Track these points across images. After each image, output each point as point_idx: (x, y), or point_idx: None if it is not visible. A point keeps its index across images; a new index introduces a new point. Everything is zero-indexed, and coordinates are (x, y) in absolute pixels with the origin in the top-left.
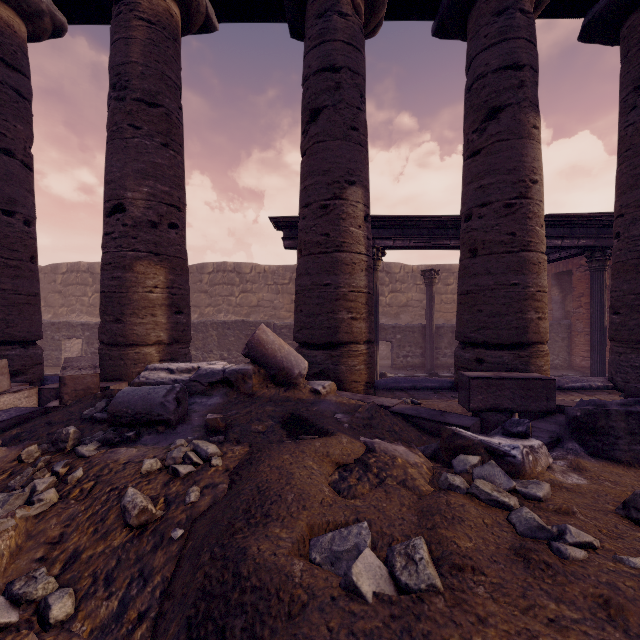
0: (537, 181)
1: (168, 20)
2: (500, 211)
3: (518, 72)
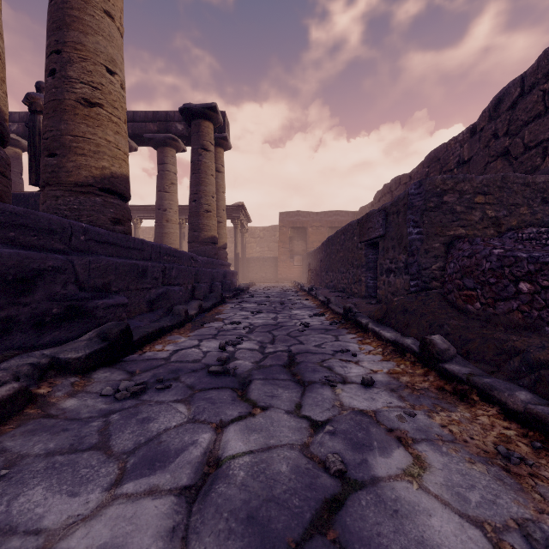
0: None
1: (15, 155)
2: None
3: None
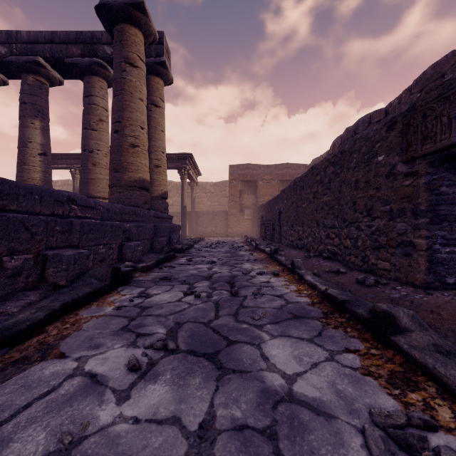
0: (32, 142)
1: None
2: (19, 152)
3: (25, 105)
